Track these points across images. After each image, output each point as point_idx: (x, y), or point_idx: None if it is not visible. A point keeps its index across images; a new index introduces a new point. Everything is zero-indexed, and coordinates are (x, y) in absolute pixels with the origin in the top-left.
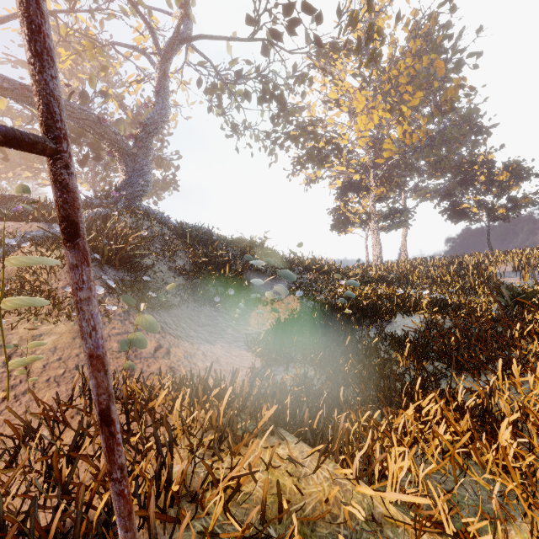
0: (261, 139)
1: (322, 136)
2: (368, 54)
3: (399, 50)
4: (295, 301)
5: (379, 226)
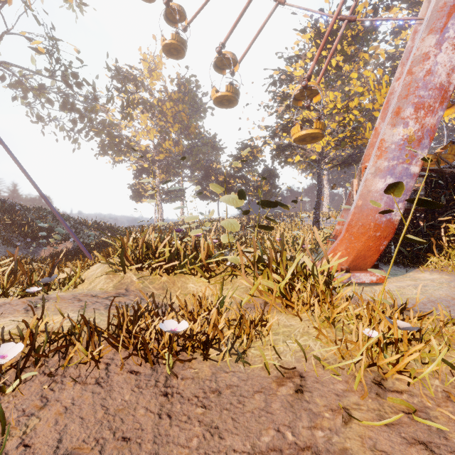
0: (66, 130)
1: (116, 136)
2: (149, 90)
3: (169, 94)
4: (70, 243)
5: (165, 198)
